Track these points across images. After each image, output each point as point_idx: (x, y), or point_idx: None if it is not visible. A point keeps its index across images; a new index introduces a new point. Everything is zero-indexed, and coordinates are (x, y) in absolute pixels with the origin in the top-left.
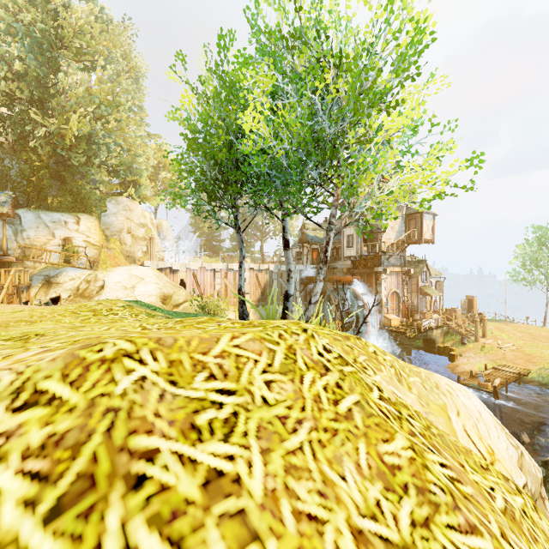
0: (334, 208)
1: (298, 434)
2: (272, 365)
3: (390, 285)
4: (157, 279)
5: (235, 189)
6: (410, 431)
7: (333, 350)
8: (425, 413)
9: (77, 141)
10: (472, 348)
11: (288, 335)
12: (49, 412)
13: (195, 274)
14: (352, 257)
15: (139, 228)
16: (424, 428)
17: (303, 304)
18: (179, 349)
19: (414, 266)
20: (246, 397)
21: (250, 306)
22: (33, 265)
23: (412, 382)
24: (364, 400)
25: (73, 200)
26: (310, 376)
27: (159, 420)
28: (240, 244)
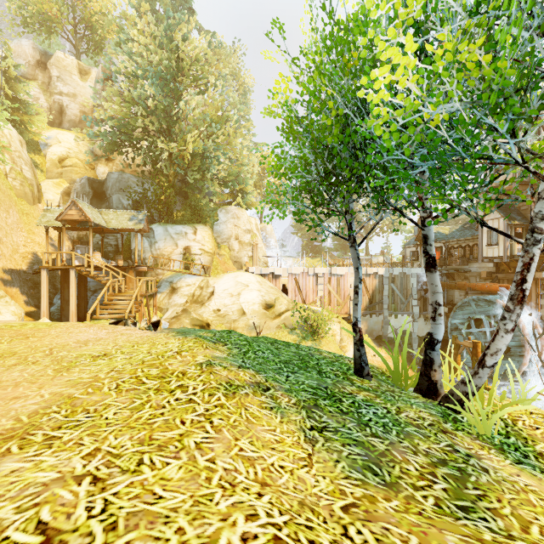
0: None
1: None
2: None
3: None
4: (260, 285)
5: (351, 187)
6: None
7: None
8: None
9: (194, 159)
10: None
11: None
12: None
13: (296, 279)
14: (496, 259)
15: (245, 234)
16: None
17: (421, 314)
18: None
19: None
20: None
21: None
22: (162, 272)
23: None
24: None
25: (192, 213)
26: None
27: None
28: (355, 261)
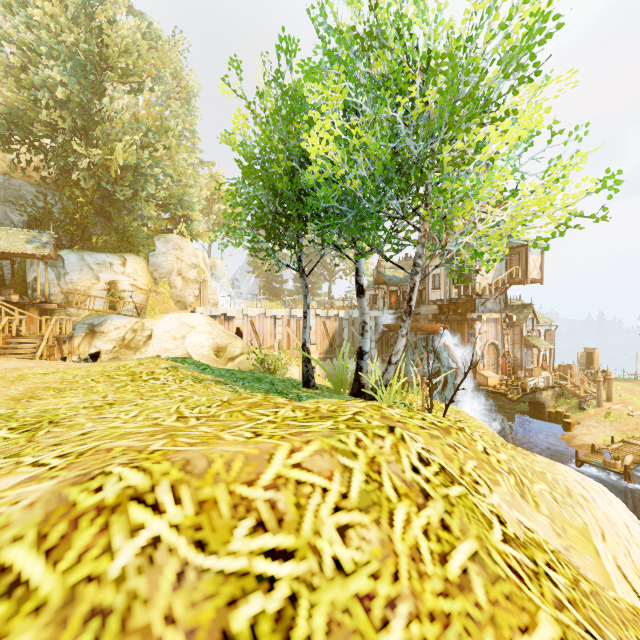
0: (421, 247)
1: (390, 630)
2: (347, 496)
3: (487, 335)
4: (210, 327)
5: (298, 225)
6: (555, 600)
7: (431, 459)
8: (564, 551)
9: (123, 172)
10: (593, 415)
11: (369, 440)
12: (5, 612)
13: (252, 321)
14: (438, 301)
15: (190, 269)
16: (571, 585)
17: (379, 356)
18: (214, 478)
19: (517, 311)
20: (310, 562)
21: (317, 359)
22: (77, 312)
23: (537, 492)
24: (483, 549)
25: (119, 239)
26: (402, 510)
27: (170, 631)
28: (304, 290)
